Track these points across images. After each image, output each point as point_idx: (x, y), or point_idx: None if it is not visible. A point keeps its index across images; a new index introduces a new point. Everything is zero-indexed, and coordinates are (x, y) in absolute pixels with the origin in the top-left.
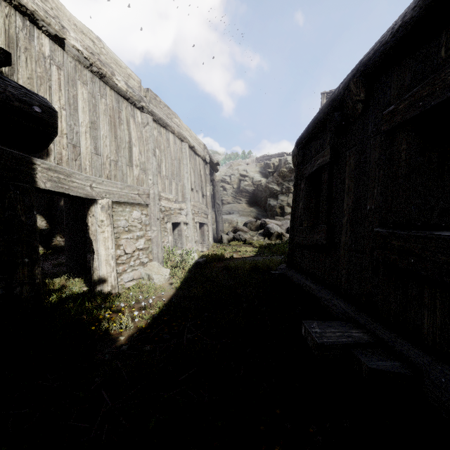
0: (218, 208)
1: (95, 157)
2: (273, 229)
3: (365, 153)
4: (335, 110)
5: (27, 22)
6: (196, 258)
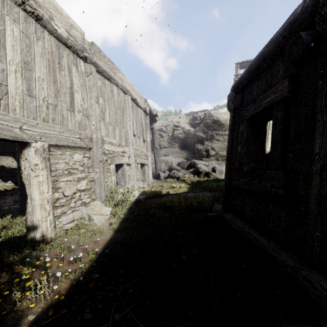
0: (156, 151)
1: (28, 98)
2: (202, 168)
3: None
4: (294, 33)
5: None
6: (137, 195)
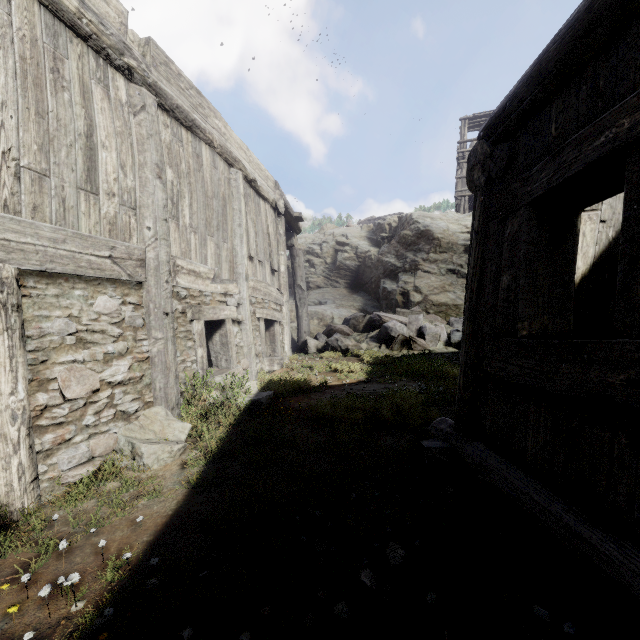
0: (300, 294)
1: None
2: (396, 330)
3: None
4: None
5: None
6: (254, 390)
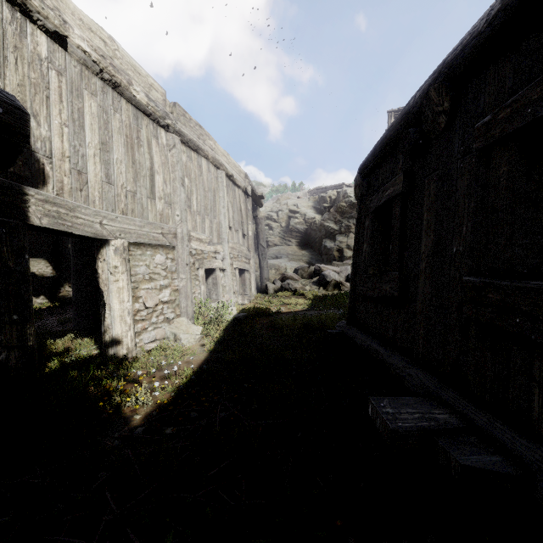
0: (262, 251)
1: (106, 186)
2: (330, 277)
3: (450, 180)
4: (409, 125)
5: (17, 13)
6: (235, 313)
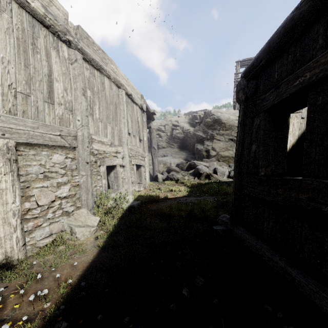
0: (154, 151)
1: None
2: (202, 170)
3: None
4: None
5: None
6: (131, 201)
